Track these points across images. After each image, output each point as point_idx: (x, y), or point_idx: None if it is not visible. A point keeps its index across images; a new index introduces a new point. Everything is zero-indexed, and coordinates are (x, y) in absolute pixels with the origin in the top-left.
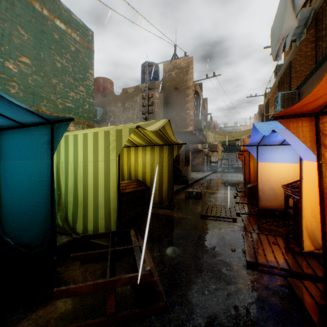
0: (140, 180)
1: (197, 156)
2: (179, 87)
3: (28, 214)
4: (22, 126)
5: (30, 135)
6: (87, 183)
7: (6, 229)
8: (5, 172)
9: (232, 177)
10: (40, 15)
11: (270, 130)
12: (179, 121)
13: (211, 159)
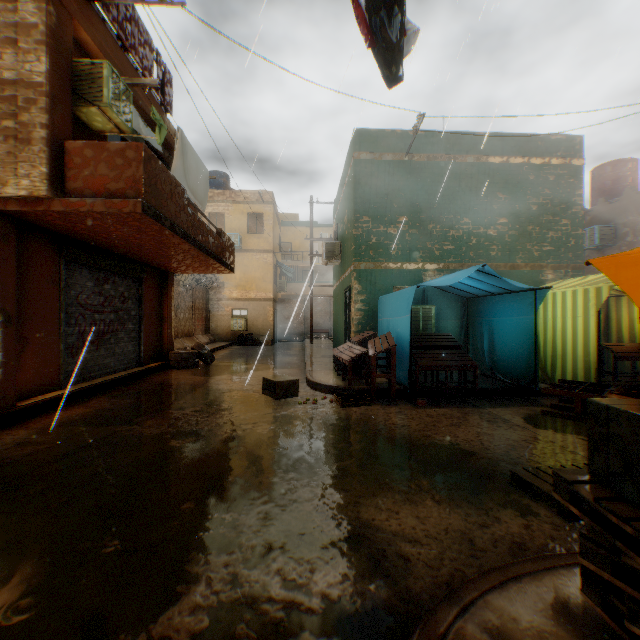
0: None
1: None
2: None
3: (515, 356)
4: (510, 292)
5: (517, 298)
6: (564, 337)
7: (498, 368)
8: (497, 326)
9: None
10: (514, 168)
11: None
12: None
13: None
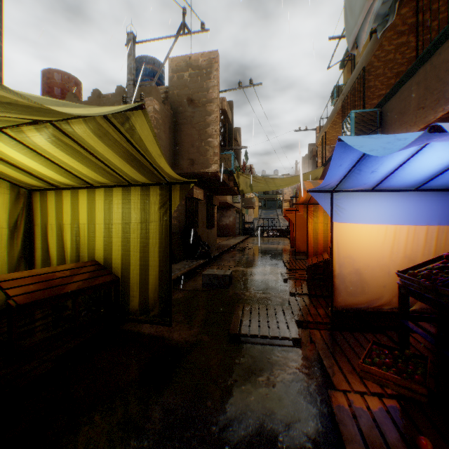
0: (100, 260)
1: (227, 213)
2: (195, 99)
3: None
4: None
5: None
6: None
7: None
8: None
9: (274, 243)
10: None
11: (386, 146)
12: (196, 155)
13: (245, 218)
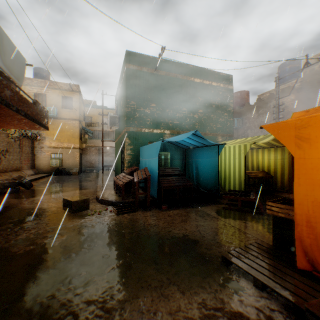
0: (265, 171)
1: None
2: None
3: (209, 179)
4: (206, 146)
5: (209, 149)
6: (230, 168)
7: (200, 184)
8: (200, 163)
9: None
10: (205, 85)
11: None
12: None
13: None
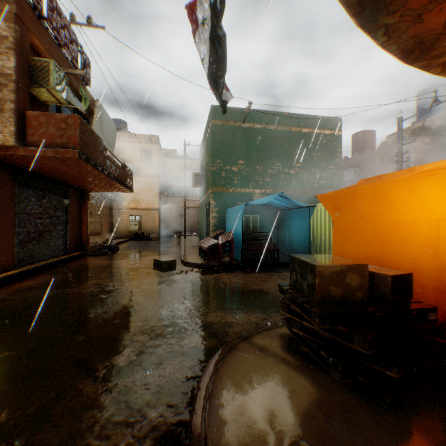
0: None
1: None
2: None
3: (301, 244)
4: (299, 208)
5: (302, 211)
6: (326, 233)
7: (293, 251)
8: (293, 227)
9: None
10: (304, 134)
11: None
12: None
13: None
